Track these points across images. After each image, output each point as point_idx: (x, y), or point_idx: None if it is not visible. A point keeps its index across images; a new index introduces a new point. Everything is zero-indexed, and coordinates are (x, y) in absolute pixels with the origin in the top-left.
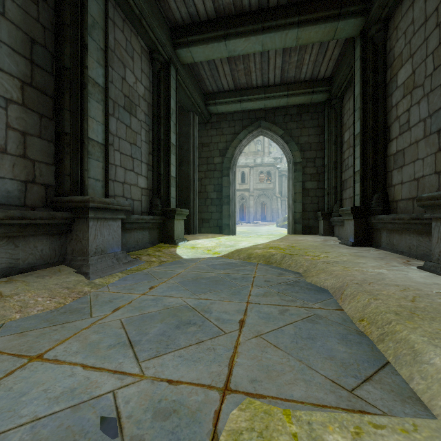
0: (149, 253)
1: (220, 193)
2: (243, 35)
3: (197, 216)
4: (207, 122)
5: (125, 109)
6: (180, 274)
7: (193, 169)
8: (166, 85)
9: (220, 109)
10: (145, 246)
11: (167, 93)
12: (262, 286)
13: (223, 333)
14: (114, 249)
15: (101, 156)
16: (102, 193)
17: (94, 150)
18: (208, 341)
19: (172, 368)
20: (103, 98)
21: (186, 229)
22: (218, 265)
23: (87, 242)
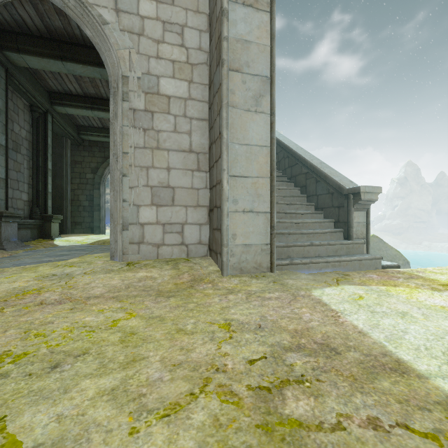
0: (34, 243)
1: (92, 202)
2: (104, 110)
3: (70, 219)
4: (80, 145)
5: (13, 149)
6: (60, 249)
7: (66, 183)
8: (44, 128)
9: (92, 138)
10: (29, 240)
11: (45, 133)
12: (101, 249)
13: (79, 255)
14: (13, 239)
15: (4, 186)
16: (4, 207)
17: (0, 183)
18: (74, 256)
19: (63, 258)
20: (5, 152)
21: (60, 230)
22: (84, 246)
23: (1, 234)
